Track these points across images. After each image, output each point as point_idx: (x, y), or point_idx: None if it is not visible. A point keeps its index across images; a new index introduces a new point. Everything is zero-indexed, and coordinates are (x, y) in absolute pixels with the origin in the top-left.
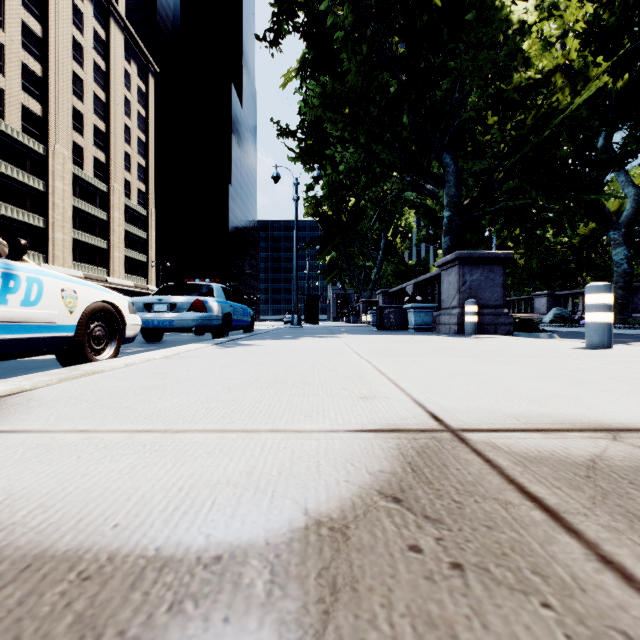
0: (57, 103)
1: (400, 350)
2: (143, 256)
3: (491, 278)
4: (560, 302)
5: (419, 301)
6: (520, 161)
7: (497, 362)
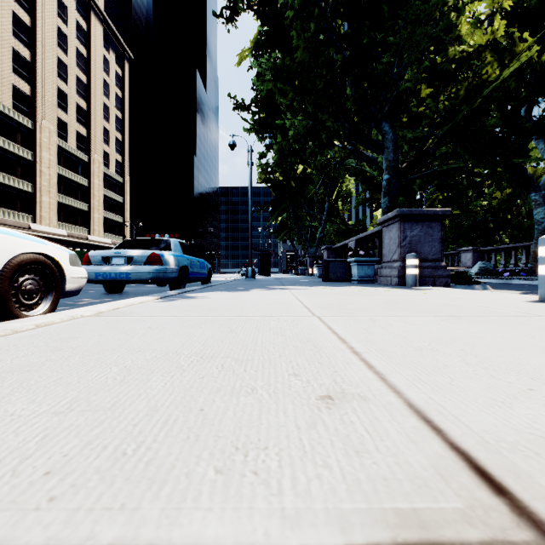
0: (44, 84)
1: (352, 304)
2: (120, 217)
3: (430, 234)
4: (484, 257)
5: (362, 255)
6: (451, 129)
7: (469, 321)
